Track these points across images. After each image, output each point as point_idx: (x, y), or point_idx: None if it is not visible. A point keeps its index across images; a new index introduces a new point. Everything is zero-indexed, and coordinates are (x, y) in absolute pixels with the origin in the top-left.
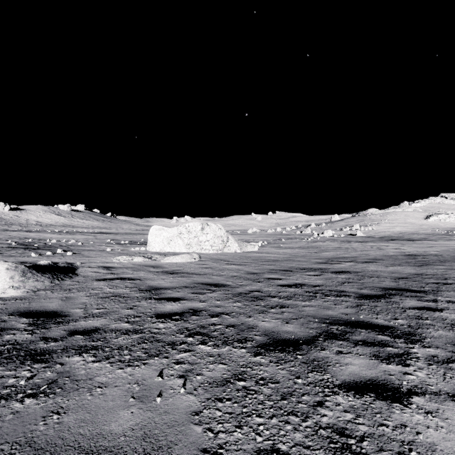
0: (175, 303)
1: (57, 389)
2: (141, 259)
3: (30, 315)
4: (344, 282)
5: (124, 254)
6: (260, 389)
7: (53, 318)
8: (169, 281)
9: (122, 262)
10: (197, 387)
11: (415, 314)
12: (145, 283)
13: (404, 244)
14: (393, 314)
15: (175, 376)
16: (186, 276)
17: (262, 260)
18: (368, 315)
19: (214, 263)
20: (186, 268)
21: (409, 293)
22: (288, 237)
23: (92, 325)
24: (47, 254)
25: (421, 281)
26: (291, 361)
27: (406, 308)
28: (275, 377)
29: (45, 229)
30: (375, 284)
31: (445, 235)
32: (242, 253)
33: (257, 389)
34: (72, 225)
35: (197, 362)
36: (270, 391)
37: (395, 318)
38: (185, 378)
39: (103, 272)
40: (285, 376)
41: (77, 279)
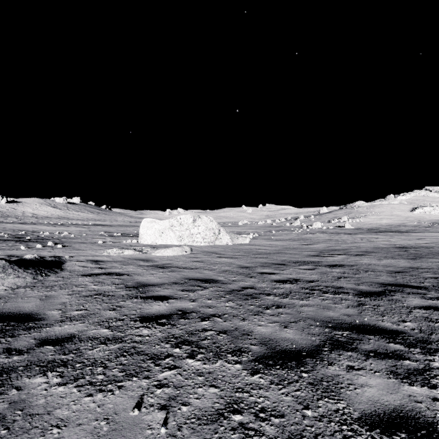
0: (162, 302)
1: (2, 430)
2: (132, 252)
3: (0, 318)
4: (340, 277)
5: (115, 246)
6: (261, 427)
7: (25, 323)
8: (158, 276)
9: (112, 255)
10: (182, 425)
11: (423, 315)
12: (133, 278)
13: (393, 236)
14: (399, 315)
15: (155, 407)
16: (176, 270)
17: (254, 253)
18: (373, 316)
19: (205, 256)
20: (177, 261)
21: (409, 290)
22: (278, 229)
23: (66, 332)
24: (37, 247)
25: (419, 276)
26: (296, 382)
27: (411, 308)
28: (278, 408)
29: (40, 222)
30: (372, 279)
31: (431, 227)
32: (233, 245)
33: (258, 427)
34: (68, 217)
35: (183, 384)
36: (274, 430)
37: (403, 321)
38: (167, 410)
39: (91, 266)
40: (290, 405)
41: (63, 275)
